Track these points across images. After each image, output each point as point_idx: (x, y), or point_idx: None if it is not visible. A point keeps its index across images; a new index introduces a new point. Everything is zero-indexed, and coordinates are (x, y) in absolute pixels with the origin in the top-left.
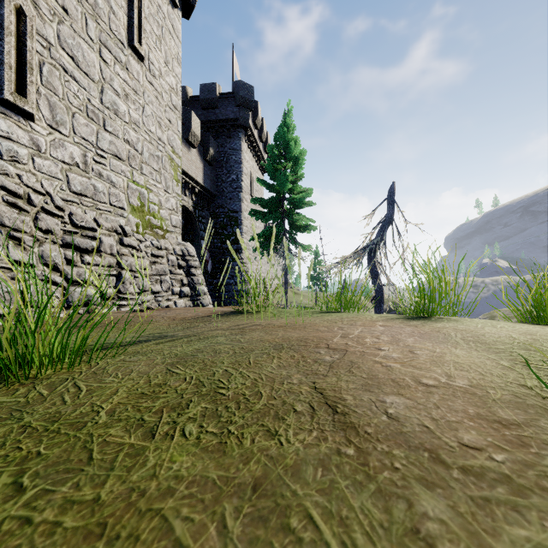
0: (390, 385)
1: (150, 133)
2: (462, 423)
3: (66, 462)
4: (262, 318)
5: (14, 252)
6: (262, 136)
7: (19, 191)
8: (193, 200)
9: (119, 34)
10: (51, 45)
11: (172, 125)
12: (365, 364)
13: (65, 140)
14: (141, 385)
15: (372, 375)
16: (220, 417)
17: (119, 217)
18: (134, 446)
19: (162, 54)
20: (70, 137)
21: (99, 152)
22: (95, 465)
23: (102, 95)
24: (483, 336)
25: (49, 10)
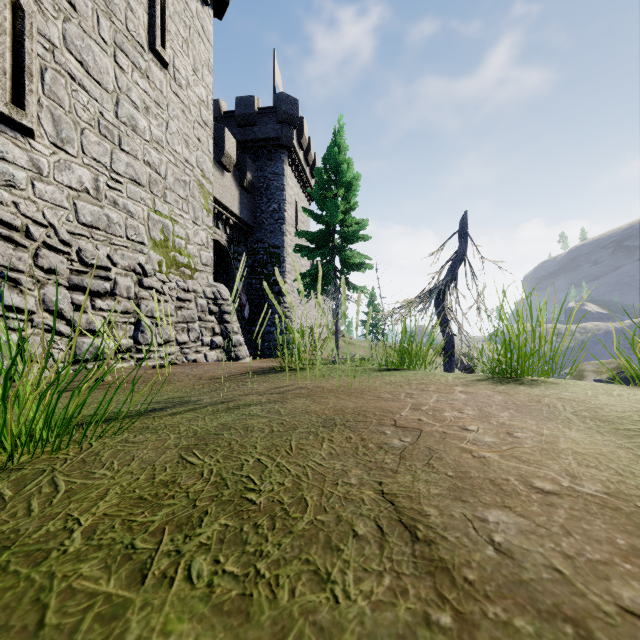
0: (490, 490)
1: (175, 153)
2: (613, 565)
3: (1, 631)
4: (308, 378)
5: (8, 295)
6: (308, 158)
7: (15, 222)
8: (227, 234)
9: (138, 35)
10: (55, 47)
11: (202, 144)
12: (448, 453)
13: (72, 162)
14: (141, 483)
15: (460, 472)
16: (245, 544)
17: (138, 253)
18: (111, 599)
19: (189, 60)
20: (78, 158)
21: (114, 176)
22: (45, 637)
23: (117, 108)
24: (602, 410)
25: (52, 5)
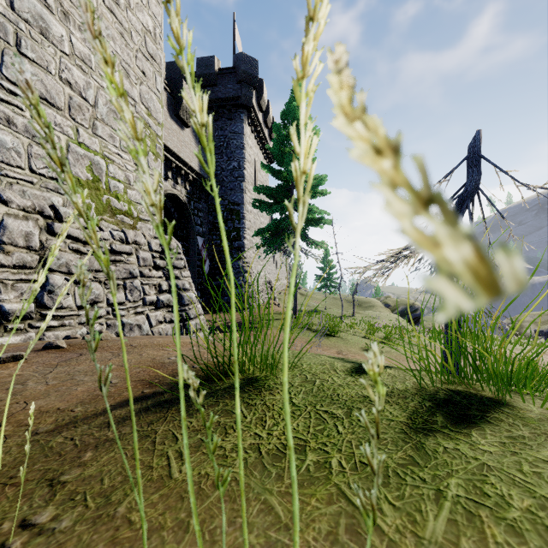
0: None
1: None
2: None
3: None
4: None
5: None
6: (267, 121)
7: None
8: (186, 190)
9: None
10: None
11: (147, 79)
12: None
13: None
14: None
15: None
16: None
17: (50, 192)
18: None
19: None
20: None
21: (7, 86)
22: None
23: None
24: None
25: None
